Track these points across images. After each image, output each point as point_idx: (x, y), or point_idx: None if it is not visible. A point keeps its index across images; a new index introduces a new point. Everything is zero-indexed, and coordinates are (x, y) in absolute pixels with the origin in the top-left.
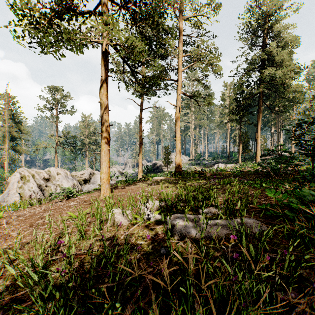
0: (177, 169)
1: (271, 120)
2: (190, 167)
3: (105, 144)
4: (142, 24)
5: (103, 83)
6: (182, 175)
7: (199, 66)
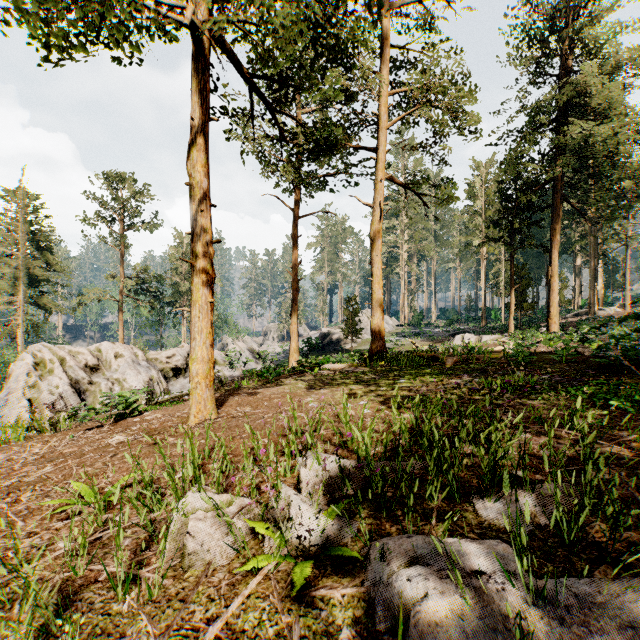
0: (375, 347)
1: (576, 240)
2: (400, 340)
3: (201, 290)
4: None
5: (195, 136)
6: (387, 362)
7: (424, 115)
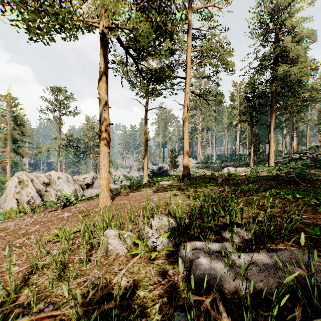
0: (185, 173)
1: (283, 121)
2: (197, 170)
3: (104, 146)
4: (147, 11)
5: (101, 75)
6: (190, 180)
7: (208, 62)
